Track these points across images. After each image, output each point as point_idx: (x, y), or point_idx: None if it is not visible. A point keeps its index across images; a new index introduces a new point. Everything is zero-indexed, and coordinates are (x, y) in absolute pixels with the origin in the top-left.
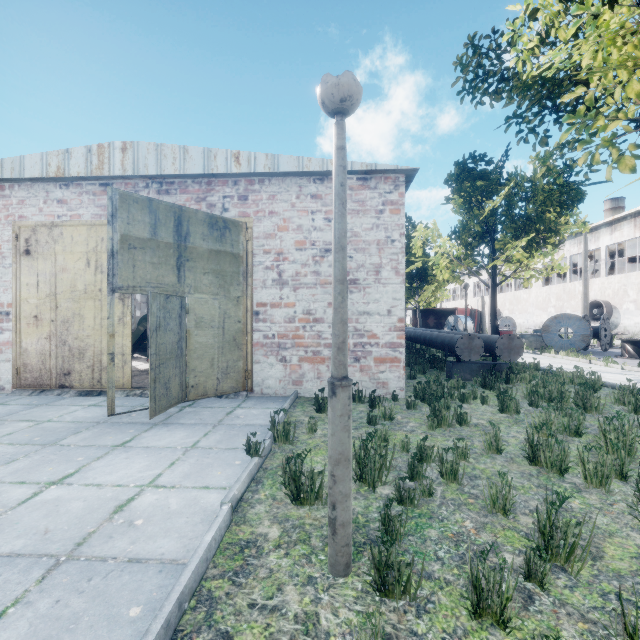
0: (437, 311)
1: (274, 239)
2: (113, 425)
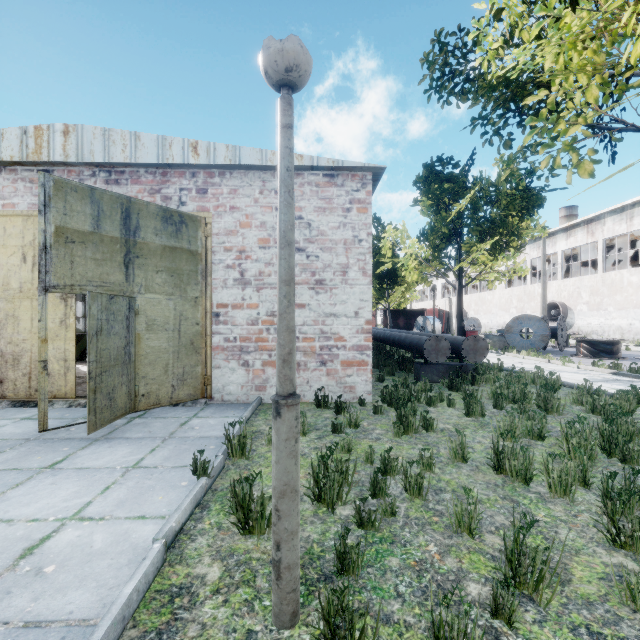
0: (407, 312)
1: (236, 236)
2: (45, 442)
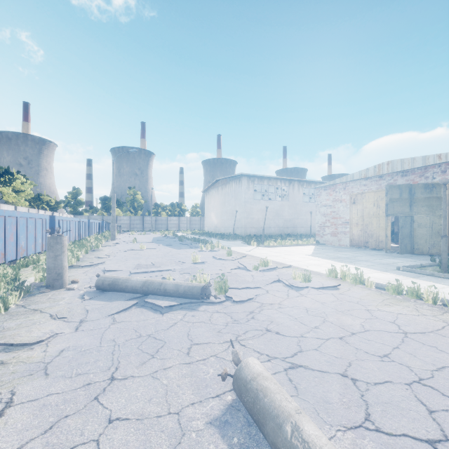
0: None
1: None
2: (387, 255)
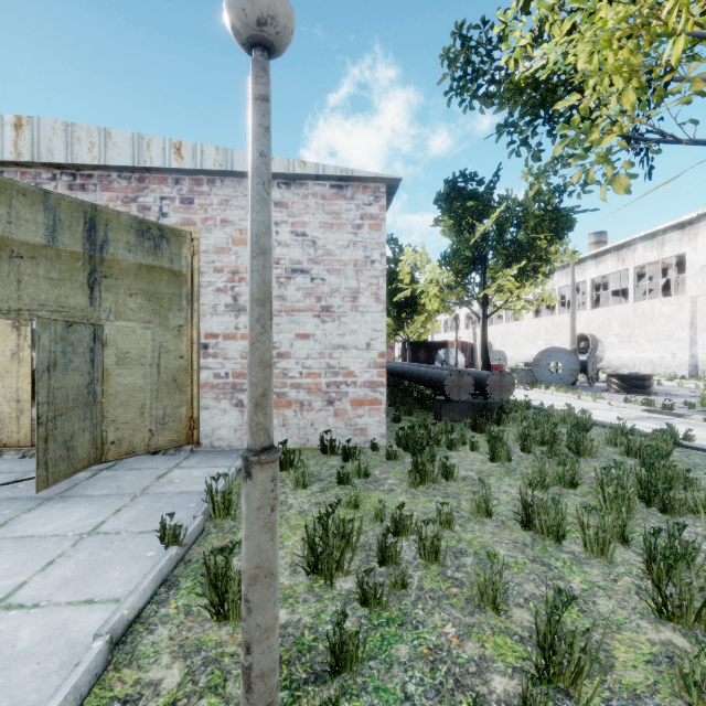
0: (428, 344)
1: (228, 254)
2: None
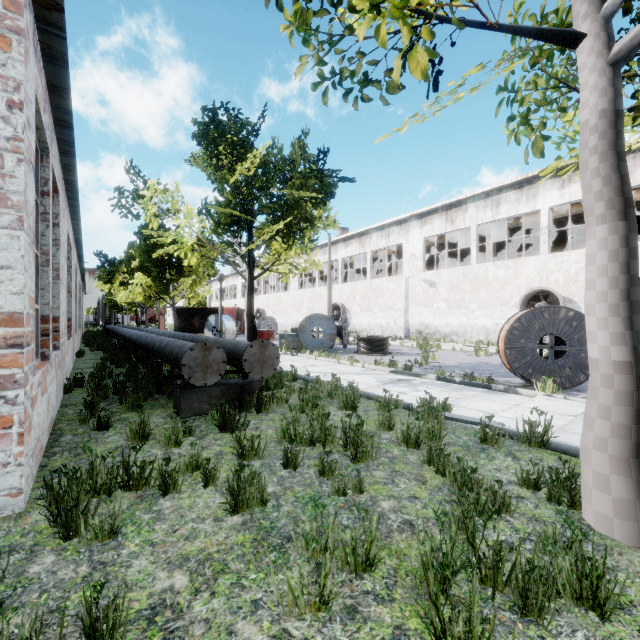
0: (203, 310)
1: None
2: None
